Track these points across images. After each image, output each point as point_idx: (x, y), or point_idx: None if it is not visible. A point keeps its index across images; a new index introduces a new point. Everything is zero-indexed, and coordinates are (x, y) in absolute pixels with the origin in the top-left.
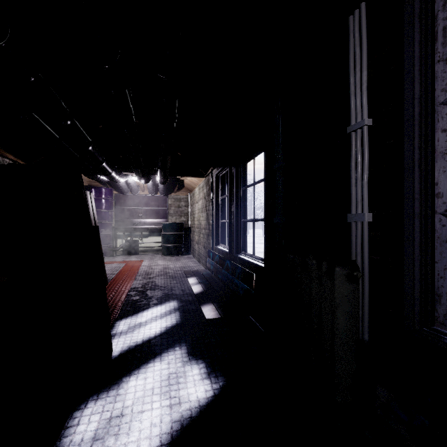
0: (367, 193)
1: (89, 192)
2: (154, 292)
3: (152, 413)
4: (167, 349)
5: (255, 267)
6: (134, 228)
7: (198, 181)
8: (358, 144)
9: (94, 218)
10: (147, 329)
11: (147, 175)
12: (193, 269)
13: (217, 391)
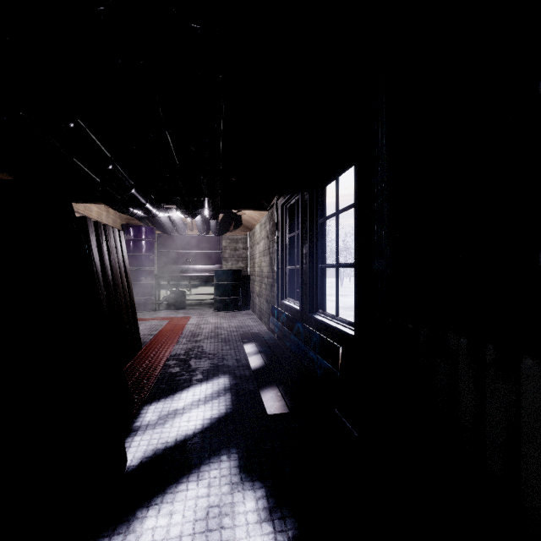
0: None
1: (117, 230)
2: (199, 362)
3: None
4: (210, 458)
5: (340, 334)
6: (180, 276)
7: (259, 216)
8: None
9: (124, 263)
10: (184, 420)
11: (191, 207)
12: (253, 329)
13: None
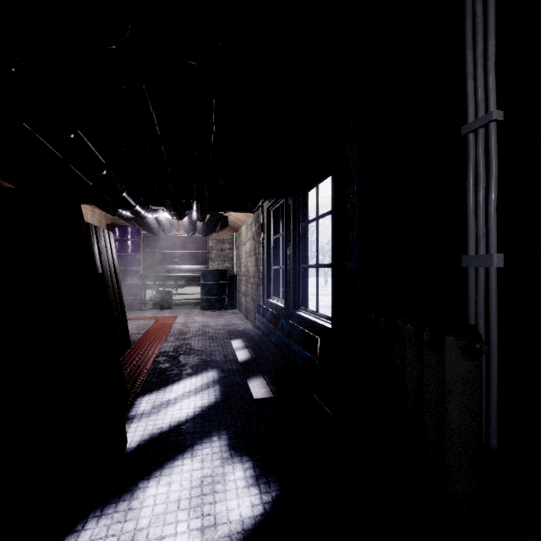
0: (495, 223)
1: (107, 231)
2: (188, 358)
3: (176, 540)
4: (202, 439)
5: (320, 328)
6: (167, 276)
7: (245, 217)
8: (480, 151)
9: (114, 263)
10: (177, 409)
11: (180, 209)
12: (239, 327)
13: (268, 506)
